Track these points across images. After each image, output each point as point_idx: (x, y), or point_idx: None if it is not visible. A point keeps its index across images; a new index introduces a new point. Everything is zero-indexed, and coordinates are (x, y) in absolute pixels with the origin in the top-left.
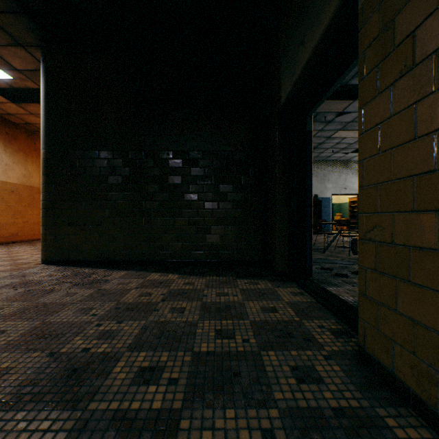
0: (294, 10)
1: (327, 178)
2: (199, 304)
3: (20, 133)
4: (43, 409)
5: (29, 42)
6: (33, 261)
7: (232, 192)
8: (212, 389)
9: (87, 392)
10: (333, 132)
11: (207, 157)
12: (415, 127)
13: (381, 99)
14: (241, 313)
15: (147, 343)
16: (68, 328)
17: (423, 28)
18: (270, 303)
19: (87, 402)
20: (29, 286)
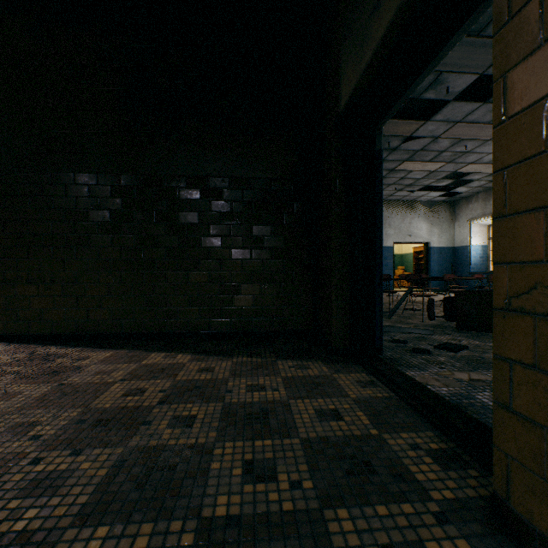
0: None
1: (388, 222)
2: (220, 409)
3: None
4: None
5: None
6: None
7: (270, 236)
8: None
9: None
10: (397, 163)
11: (235, 186)
12: None
13: None
14: (286, 423)
15: (117, 502)
16: None
17: None
18: (329, 402)
19: None
20: None
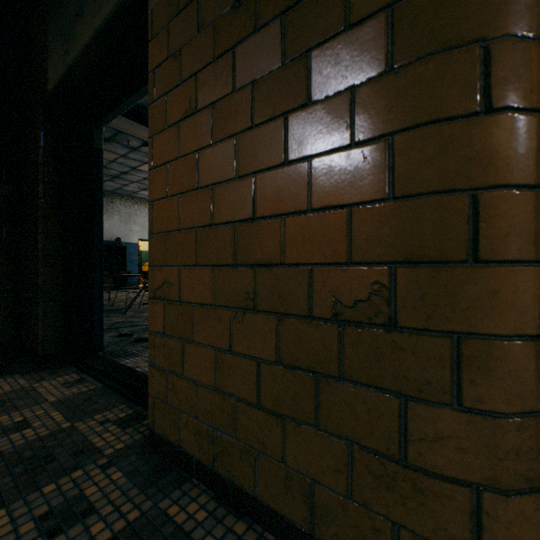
0: None
1: (134, 218)
2: None
3: None
4: None
5: None
6: None
7: None
8: None
9: None
10: (139, 163)
11: None
12: (198, 177)
13: (170, 134)
14: None
15: None
16: None
17: (204, 75)
18: (18, 415)
19: None
20: None
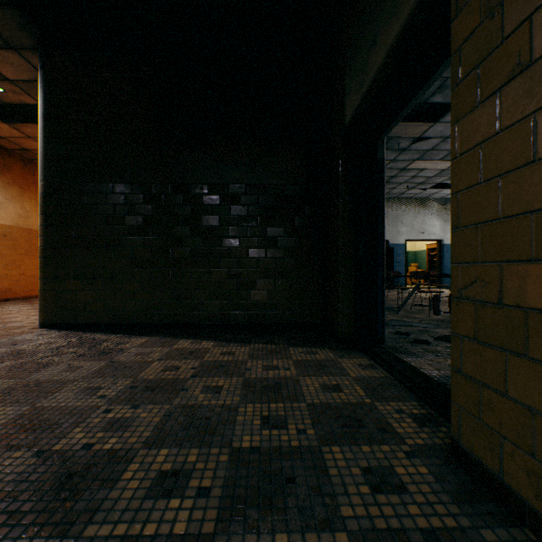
0: (363, 3)
1: (400, 219)
2: (241, 382)
3: (14, 161)
4: (20, 536)
5: (24, 44)
6: (29, 325)
7: (283, 236)
8: (257, 504)
9: (84, 509)
10: (408, 163)
11: (251, 192)
12: (533, 146)
13: (483, 110)
14: (295, 392)
15: (171, 437)
16: (66, 415)
17: None
18: (332, 379)
19: (83, 526)
20: (19, 358)
